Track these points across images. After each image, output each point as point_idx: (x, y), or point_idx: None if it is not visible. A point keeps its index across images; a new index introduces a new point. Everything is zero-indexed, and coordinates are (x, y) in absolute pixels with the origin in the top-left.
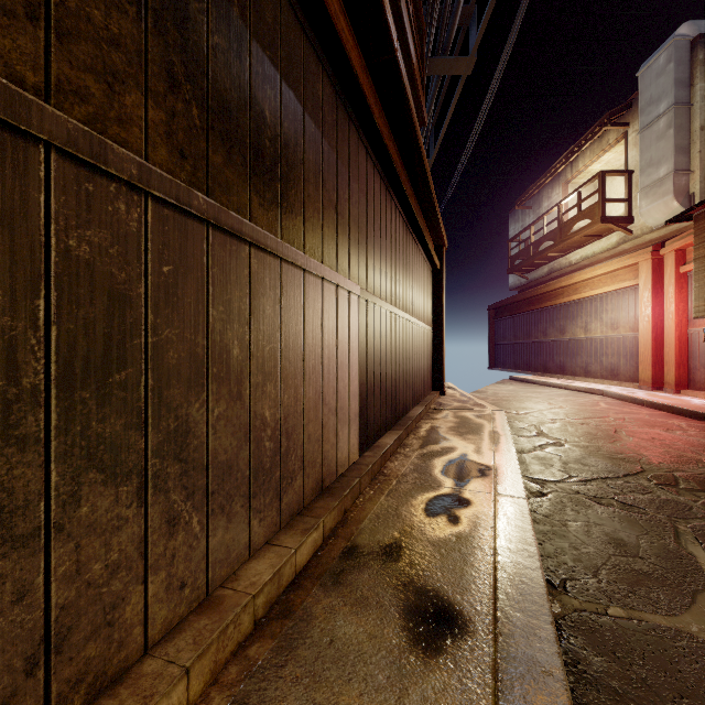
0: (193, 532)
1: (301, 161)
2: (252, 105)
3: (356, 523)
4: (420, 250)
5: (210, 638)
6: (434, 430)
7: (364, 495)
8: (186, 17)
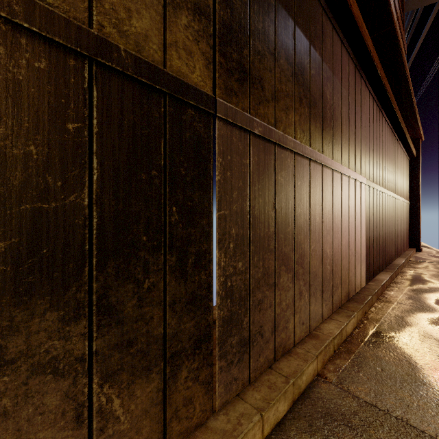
0: (305, 301)
1: (340, 114)
2: (323, 95)
3: (375, 320)
4: (400, 146)
5: (321, 348)
6: (418, 275)
7: (374, 306)
8: (304, 69)
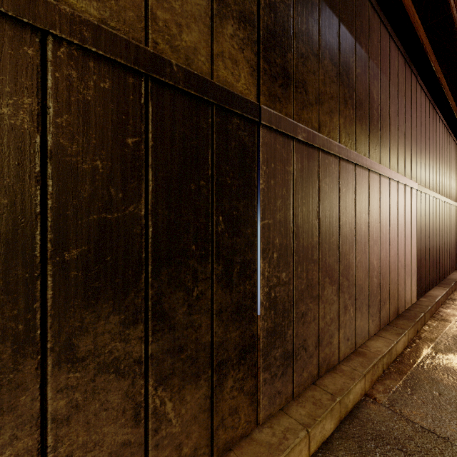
0: (350, 315)
1: (388, 114)
2: (369, 95)
3: (429, 340)
4: (456, 145)
5: (369, 366)
6: None
7: (427, 325)
8: (349, 68)
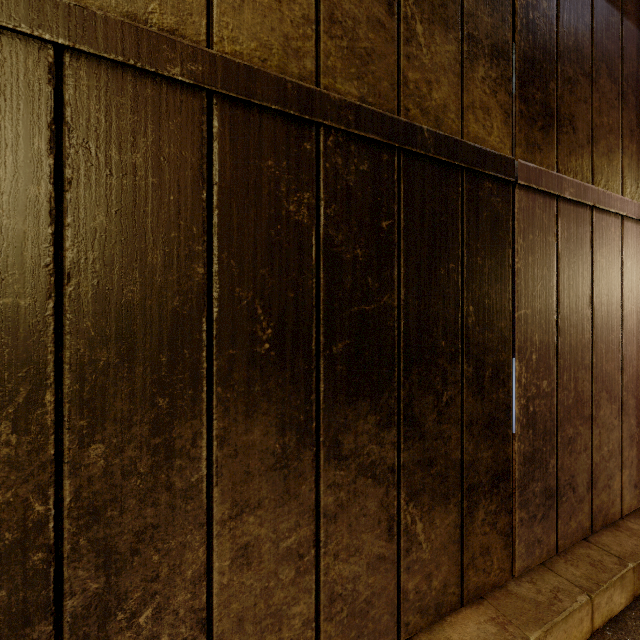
0: (639, 451)
1: None
2: None
3: None
4: None
5: None
6: None
7: None
8: (636, 81)
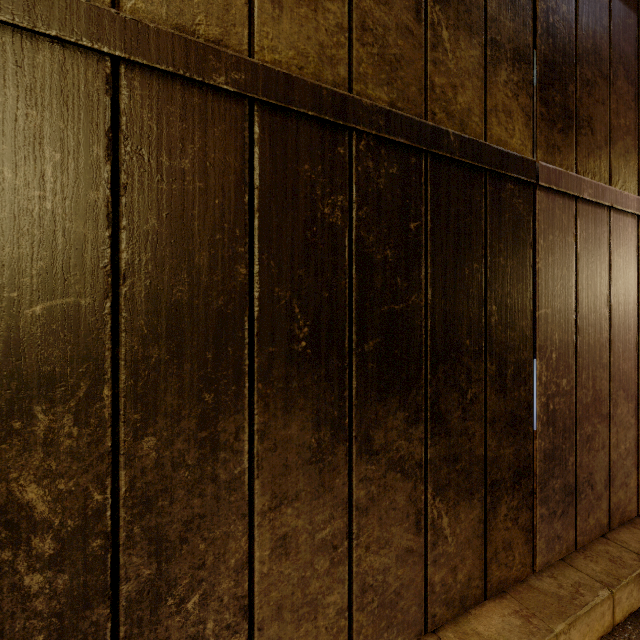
0: None
1: None
2: None
3: None
4: None
5: None
6: None
7: None
8: None
